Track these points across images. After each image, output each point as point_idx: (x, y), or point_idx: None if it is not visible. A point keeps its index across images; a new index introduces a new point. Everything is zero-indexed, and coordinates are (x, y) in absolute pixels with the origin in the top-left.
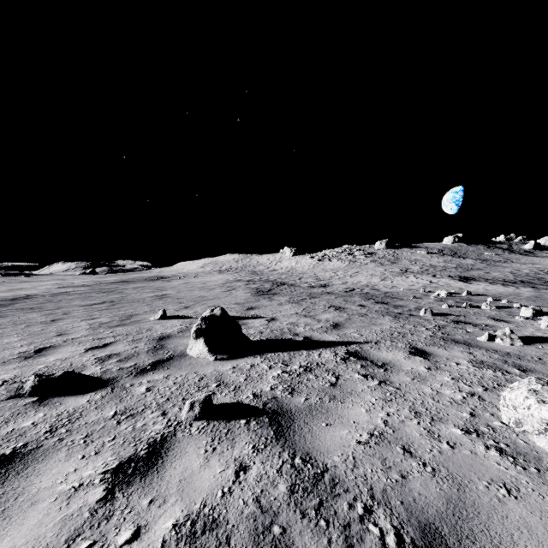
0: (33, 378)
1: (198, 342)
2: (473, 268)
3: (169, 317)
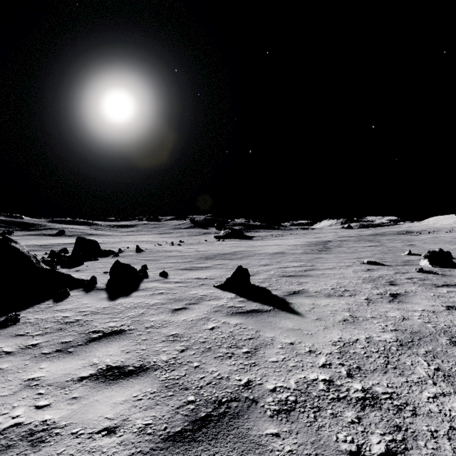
0: (366, 260)
1: (424, 260)
2: None
3: (413, 254)
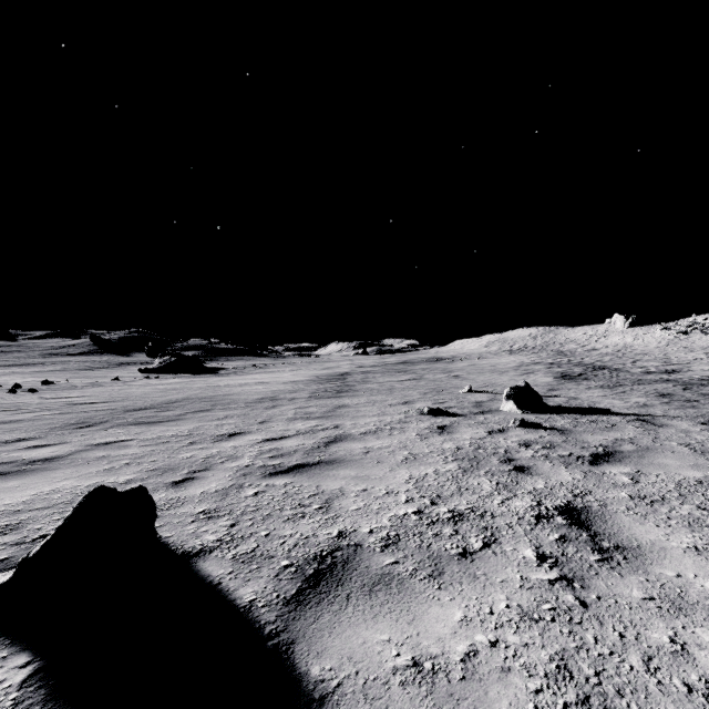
0: (427, 407)
1: (508, 402)
2: None
3: (474, 392)
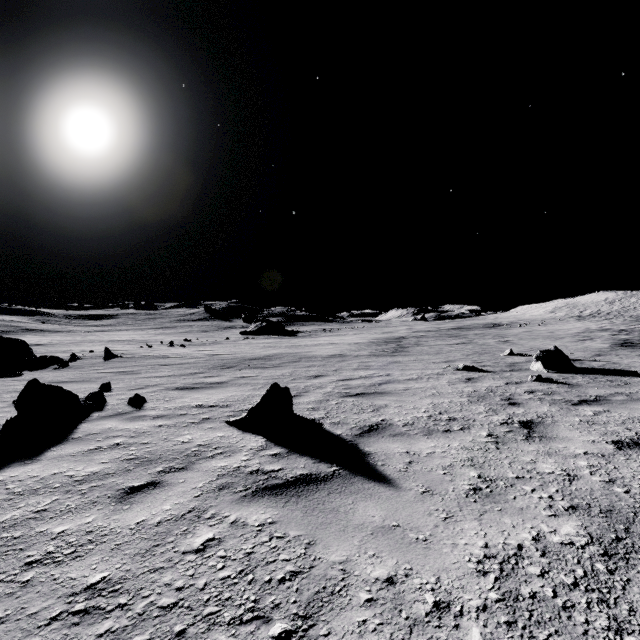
0: (462, 364)
1: (537, 363)
2: None
3: (515, 355)
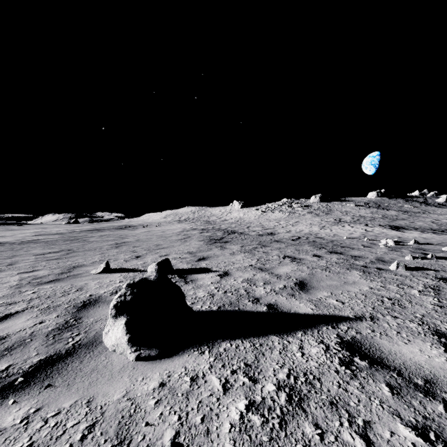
0: None
1: (117, 323)
2: (397, 218)
3: (114, 269)
